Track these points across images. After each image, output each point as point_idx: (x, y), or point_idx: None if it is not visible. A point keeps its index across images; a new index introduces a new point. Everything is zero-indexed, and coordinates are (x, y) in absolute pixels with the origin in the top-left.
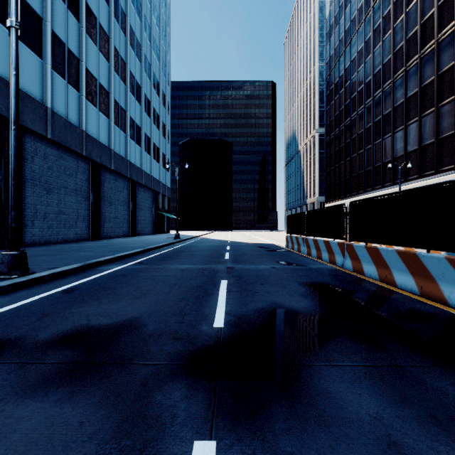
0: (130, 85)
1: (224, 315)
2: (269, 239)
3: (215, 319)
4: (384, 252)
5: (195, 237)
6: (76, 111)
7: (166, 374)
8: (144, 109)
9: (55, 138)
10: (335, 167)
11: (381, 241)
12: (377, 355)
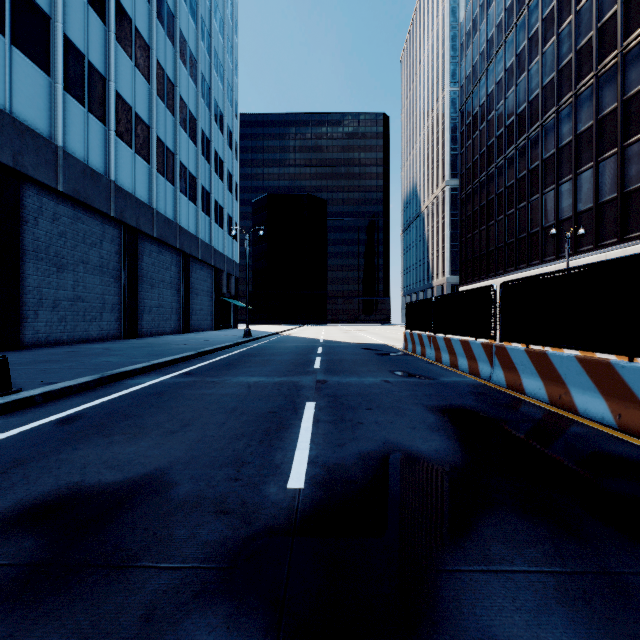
0: (180, 117)
1: (306, 465)
2: (380, 338)
3: (291, 473)
4: (556, 360)
5: (274, 333)
6: (101, 152)
7: (193, 591)
8: (201, 152)
9: (70, 191)
10: (473, 234)
11: (551, 342)
12: (570, 549)
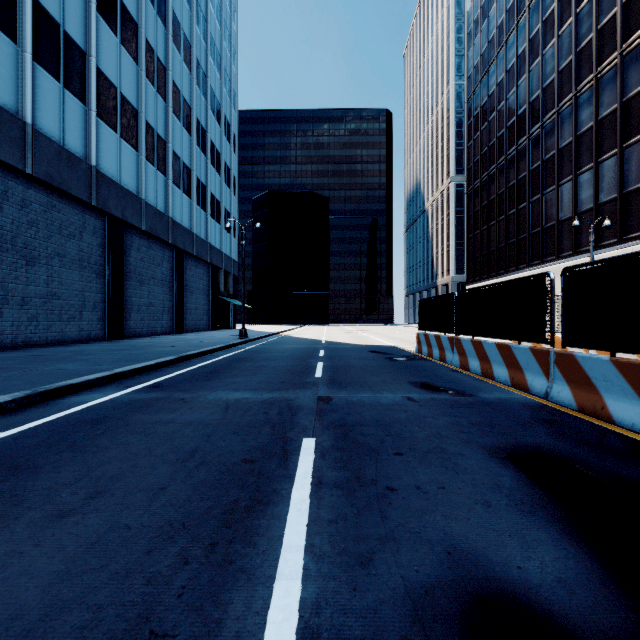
0: (173, 103)
1: None
2: (386, 339)
3: None
4: None
5: (273, 334)
6: (80, 134)
7: None
8: (196, 142)
9: (41, 174)
10: (481, 230)
11: None
12: None
